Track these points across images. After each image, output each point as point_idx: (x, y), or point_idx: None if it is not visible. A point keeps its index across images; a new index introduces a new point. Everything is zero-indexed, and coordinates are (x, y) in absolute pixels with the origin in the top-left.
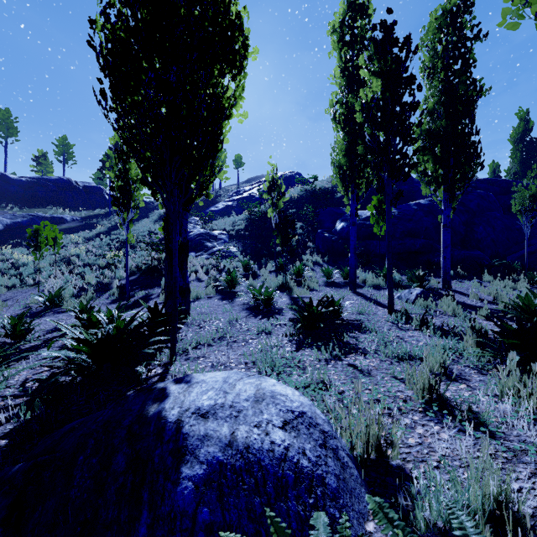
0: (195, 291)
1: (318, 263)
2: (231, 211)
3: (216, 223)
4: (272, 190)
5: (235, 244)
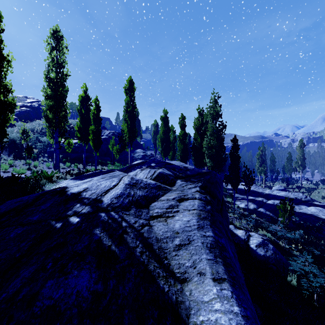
0: None
1: (46, 161)
2: None
3: None
4: (24, 133)
5: None
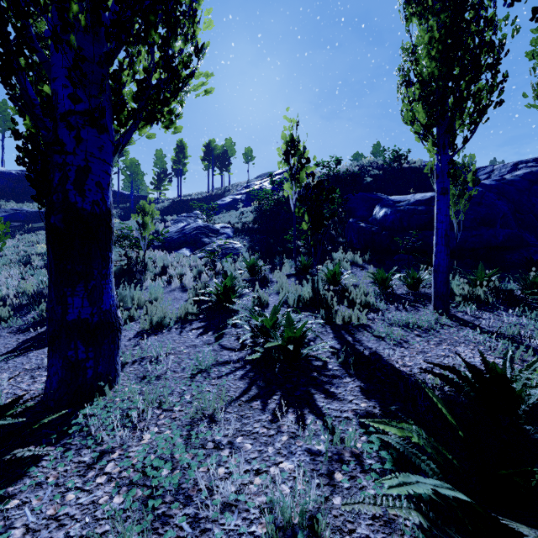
0: (158, 313)
1: (356, 264)
2: (239, 204)
3: (221, 217)
4: (290, 154)
5: (240, 239)
